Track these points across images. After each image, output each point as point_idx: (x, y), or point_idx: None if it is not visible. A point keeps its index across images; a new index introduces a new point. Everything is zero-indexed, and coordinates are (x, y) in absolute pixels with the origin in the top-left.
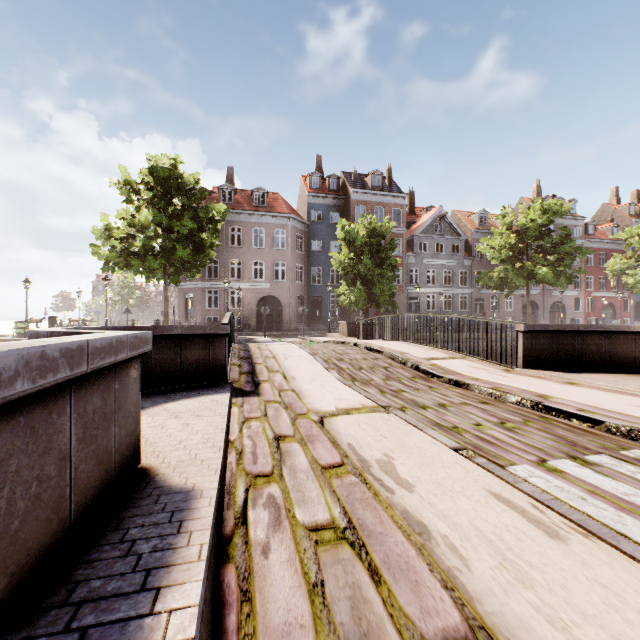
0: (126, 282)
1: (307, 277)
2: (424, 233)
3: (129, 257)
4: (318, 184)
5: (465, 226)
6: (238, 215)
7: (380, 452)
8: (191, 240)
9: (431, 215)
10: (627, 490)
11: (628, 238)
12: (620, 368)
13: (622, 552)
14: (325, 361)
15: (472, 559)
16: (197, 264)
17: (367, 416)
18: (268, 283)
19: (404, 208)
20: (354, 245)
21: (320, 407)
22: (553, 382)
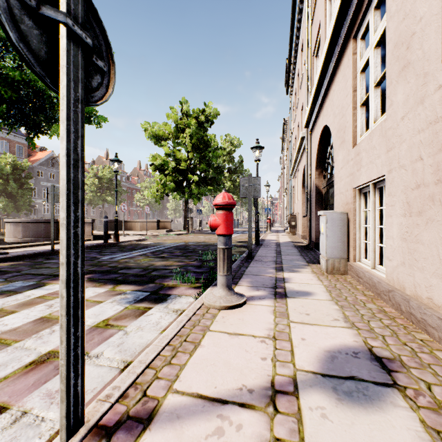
0: None
1: None
2: (41, 165)
3: None
4: None
5: None
6: None
7: None
8: None
9: (47, 155)
10: None
11: (142, 187)
12: (125, 229)
13: None
14: None
15: None
16: None
17: None
18: None
19: (26, 146)
20: (1, 172)
21: None
22: (112, 232)
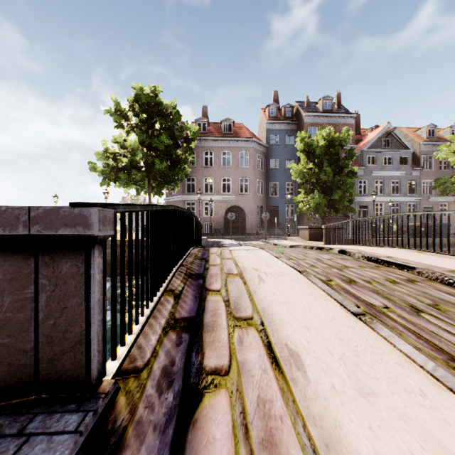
0: (135, 200)
1: (266, 190)
2: (372, 148)
3: (120, 172)
4: (275, 113)
5: (412, 140)
6: (210, 141)
7: None
8: (168, 155)
9: (379, 131)
10: None
11: None
12: None
13: None
14: (325, 284)
15: None
16: (175, 178)
17: None
18: (234, 195)
19: (353, 127)
20: (313, 155)
21: None
22: None
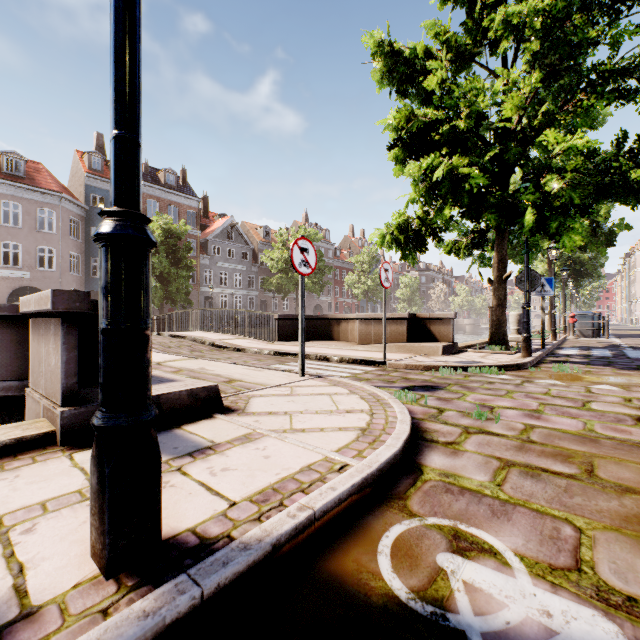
0: None
1: (85, 268)
2: (218, 238)
3: None
4: (100, 166)
5: (253, 237)
6: None
7: (198, 367)
8: None
9: (224, 223)
10: (292, 367)
11: (356, 262)
12: (324, 338)
13: (276, 370)
14: None
15: (234, 375)
16: None
17: (186, 361)
18: (28, 271)
19: (199, 212)
20: None
21: (153, 361)
22: (290, 346)
